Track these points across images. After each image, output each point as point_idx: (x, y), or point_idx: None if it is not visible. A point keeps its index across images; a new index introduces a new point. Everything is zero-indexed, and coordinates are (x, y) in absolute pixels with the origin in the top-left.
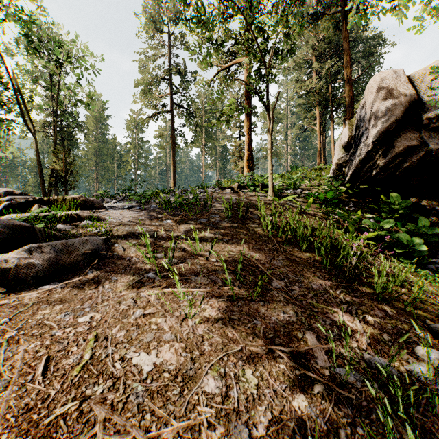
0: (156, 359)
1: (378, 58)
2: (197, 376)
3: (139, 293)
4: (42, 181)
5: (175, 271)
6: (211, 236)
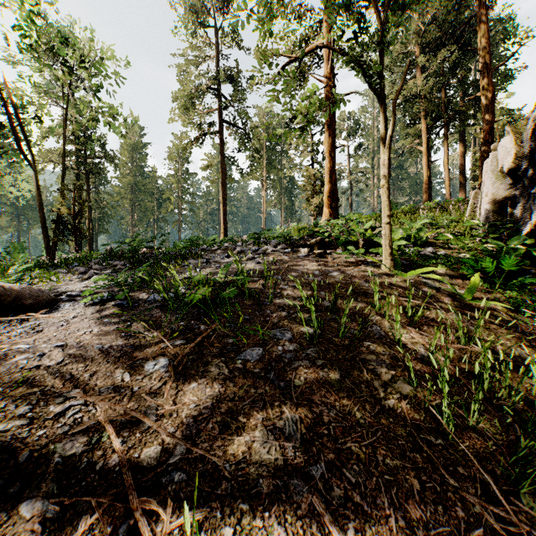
0: None
1: (512, 47)
2: None
3: None
4: (44, 229)
5: None
6: (271, 461)
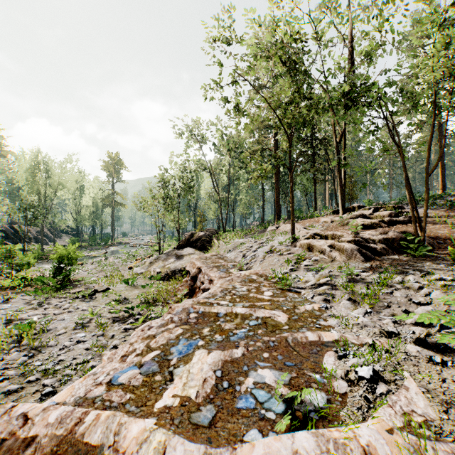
0: (443, 231)
1: None
2: (453, 233)
3: (435, 226)
4: (336, 198)
5: (447, 220)
6: None
